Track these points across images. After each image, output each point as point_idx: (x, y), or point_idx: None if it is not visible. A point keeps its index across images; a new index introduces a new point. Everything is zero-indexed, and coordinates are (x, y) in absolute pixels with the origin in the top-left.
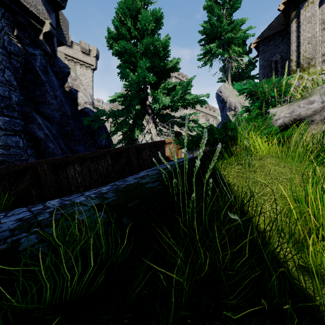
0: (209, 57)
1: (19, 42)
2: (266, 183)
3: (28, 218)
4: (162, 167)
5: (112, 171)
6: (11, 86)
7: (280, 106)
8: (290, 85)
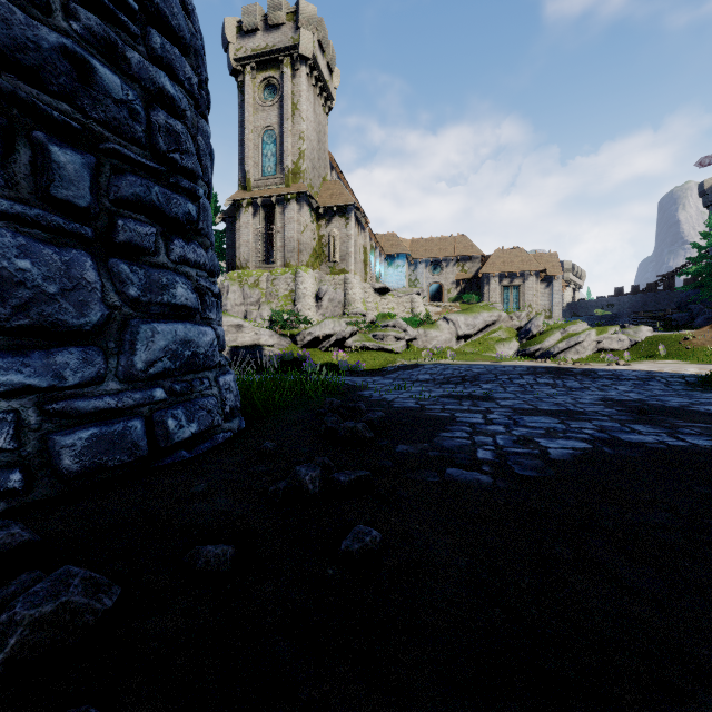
0: None
1: None
2: None
3: None
4: None
5: None
6: None
7: None
8: (224, 283)
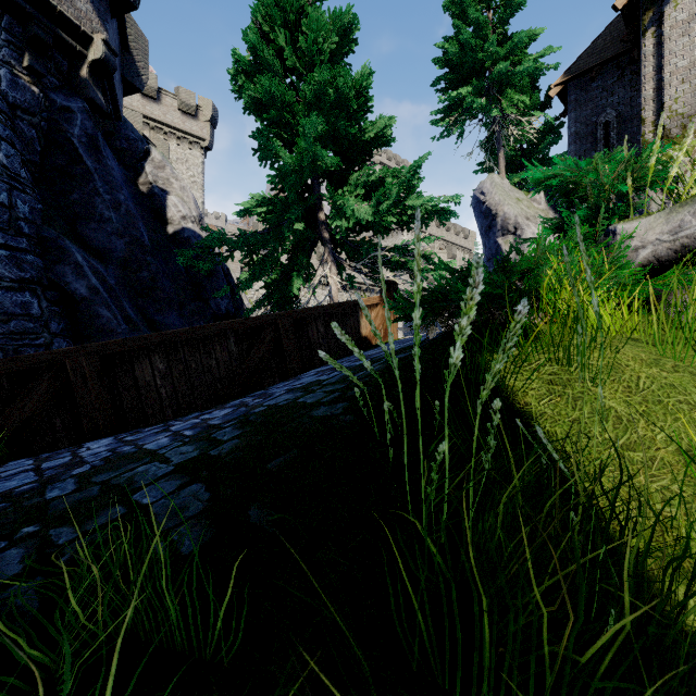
0: (458, 116)
1: (35, 84)
2: (633, 414)
3: (24, 491)
4: (353, 363)
5: (241, 371)
6: (15, 179)
7: (644, 215)
8: None
